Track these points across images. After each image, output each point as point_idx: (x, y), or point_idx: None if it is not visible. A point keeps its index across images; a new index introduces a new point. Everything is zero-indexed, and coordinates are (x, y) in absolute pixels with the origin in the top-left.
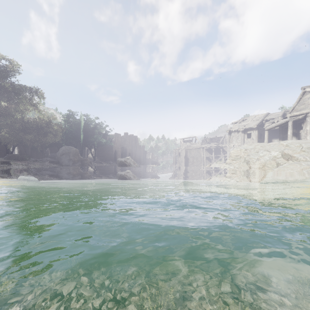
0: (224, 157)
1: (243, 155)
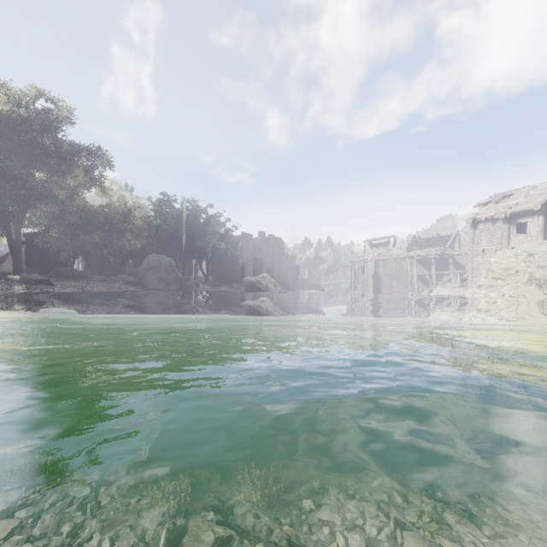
0: (459, 276)
1: (525, 267)
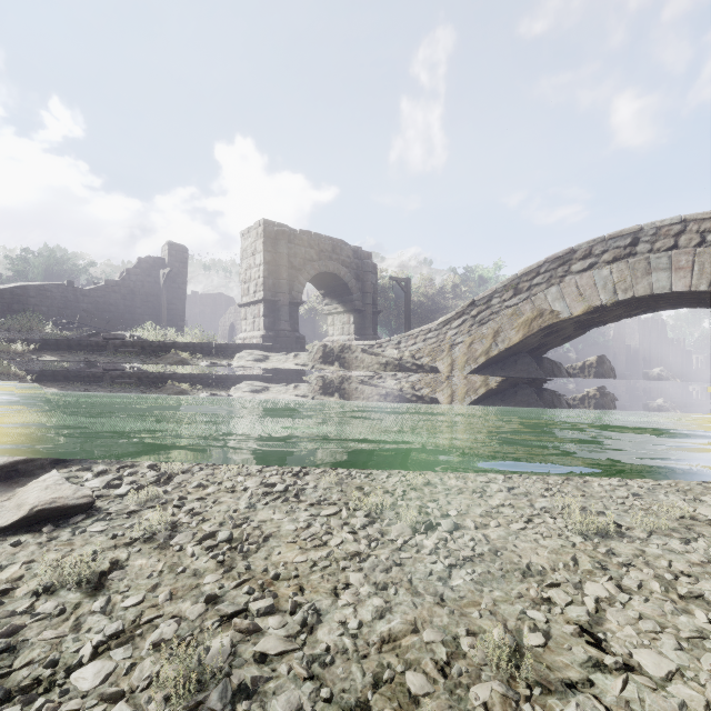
0: None
1: None
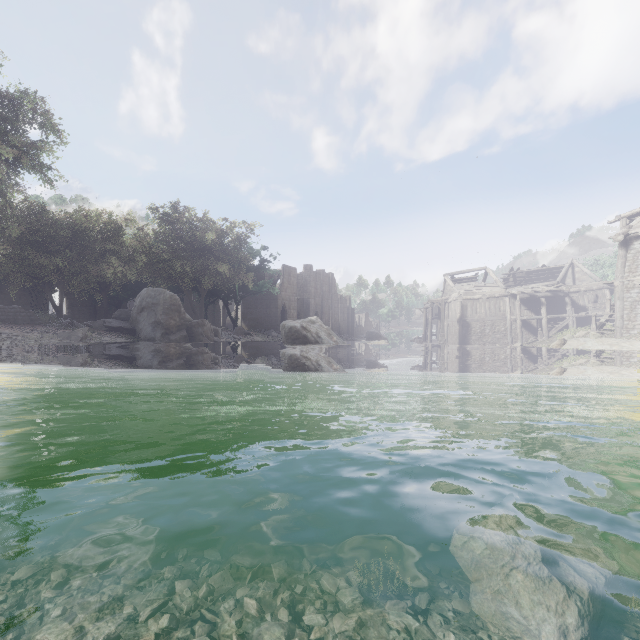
0: (594, 319)
1: None
